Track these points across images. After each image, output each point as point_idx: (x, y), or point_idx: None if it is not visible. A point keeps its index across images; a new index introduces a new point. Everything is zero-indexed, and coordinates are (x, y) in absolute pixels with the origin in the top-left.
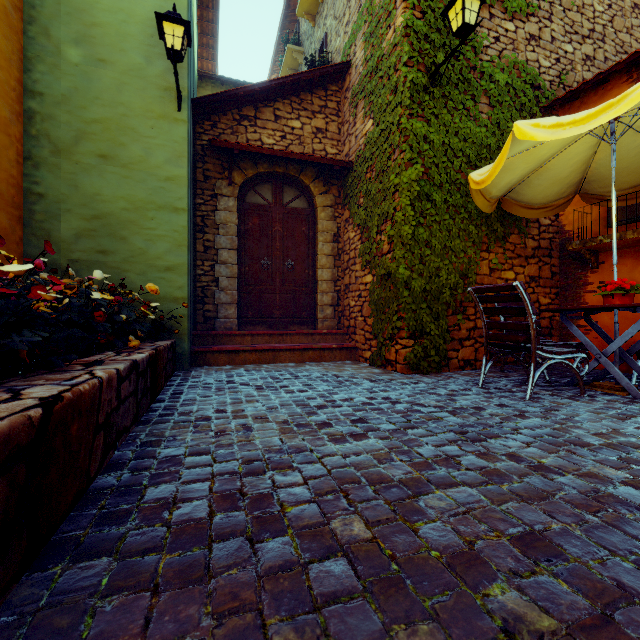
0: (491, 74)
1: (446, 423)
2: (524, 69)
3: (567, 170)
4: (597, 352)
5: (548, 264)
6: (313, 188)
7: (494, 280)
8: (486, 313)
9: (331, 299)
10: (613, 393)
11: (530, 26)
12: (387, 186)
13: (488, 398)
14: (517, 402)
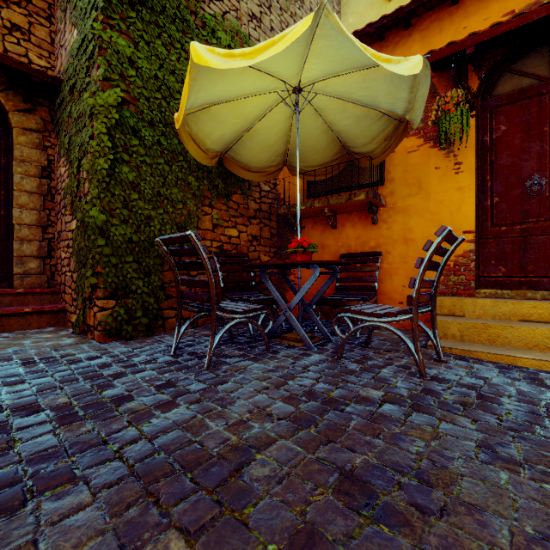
0: (215, 30)
1: (6, 460)
2: (246, 41)
3: (273, 138)
4: (285, 306)
5: (268, 226)
6: (4, 100)
7: (218, 236)
8: (178, 268)
9: (37, 249)
10: (295, 345)
11: (252, 5)
12: (86, 109)
13: (161, 374)
14: (190, 375)
